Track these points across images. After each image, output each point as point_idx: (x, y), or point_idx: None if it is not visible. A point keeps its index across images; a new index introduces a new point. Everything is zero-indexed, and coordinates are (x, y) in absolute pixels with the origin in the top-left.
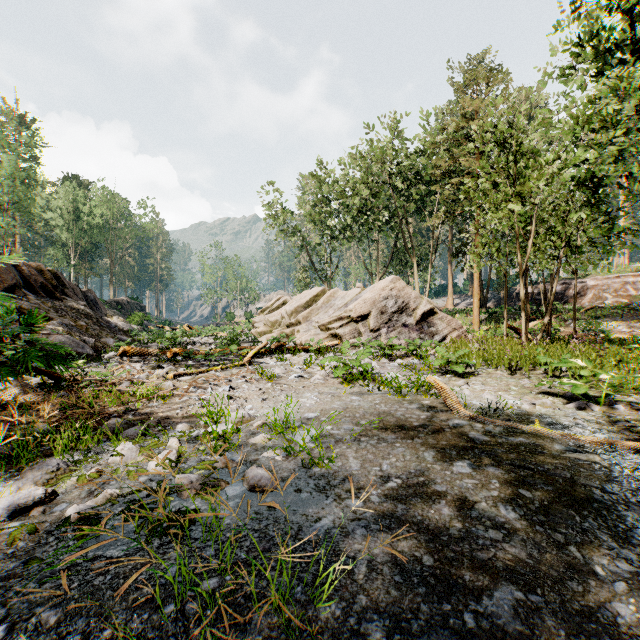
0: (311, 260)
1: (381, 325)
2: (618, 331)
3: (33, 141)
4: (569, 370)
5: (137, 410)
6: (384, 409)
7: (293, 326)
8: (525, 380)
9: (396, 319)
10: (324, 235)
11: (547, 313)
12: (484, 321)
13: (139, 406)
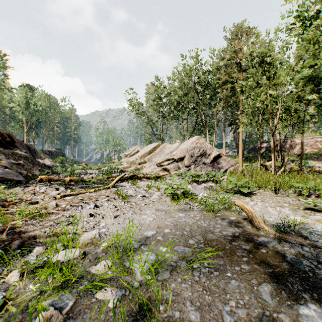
0: (152, 129)
1: (191, 163)
2: (317, 166)
3: (2, 64)
4: (320, 192)
5: (15, 228)
6: (204, 226)
7: (142, 164)
8: (287, 198)
9: (199, 160)
10: (159, 116)
11: (286, 156)
12: (244, 161)
13: (20, 224)
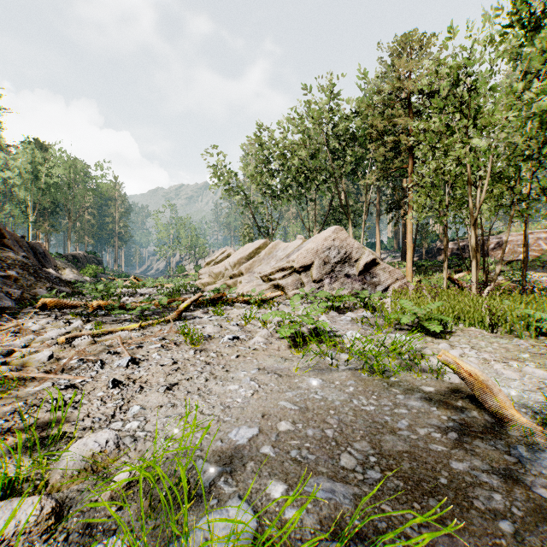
0: (254, 218)
1: (324, 275)
2: (543, 282)
3: None
4: None
5: None
6: (370, 411)
7: (236, 277)
8: (520, 341)
9: (339, 269)
10: (266, 194)
11: (499, 262)
12: (414, 273)
13: None
